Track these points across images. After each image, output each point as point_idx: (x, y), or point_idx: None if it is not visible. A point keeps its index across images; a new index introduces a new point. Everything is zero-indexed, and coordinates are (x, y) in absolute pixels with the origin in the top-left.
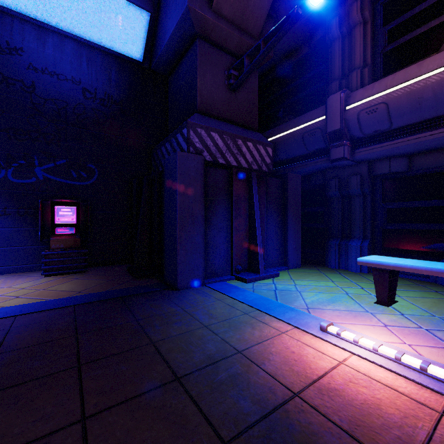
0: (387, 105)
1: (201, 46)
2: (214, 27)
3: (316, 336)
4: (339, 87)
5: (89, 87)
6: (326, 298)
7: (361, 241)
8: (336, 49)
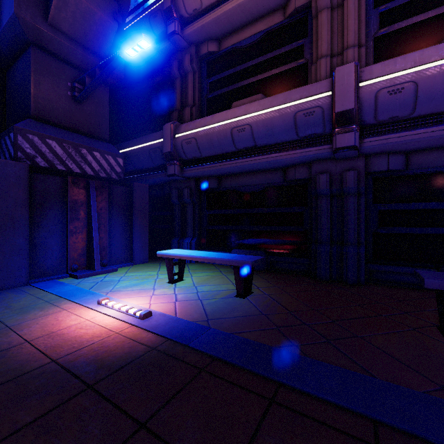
0: (196, 140)
1: (36, 54)
2: (52, 40)
3: (90, 308)
4: (178, 117)
5: None
6: (135, 283)
7: (191, 239)
8: (177, 86)
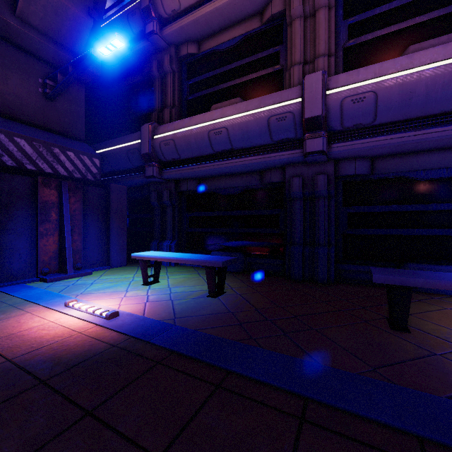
0: (174, 141)
1: (3, 48)
2: (21, 33)
3: (56, 310)
4: (158, 118)
5: None
6: (108, 286)
7: (171, 242)
8: (157, 86)
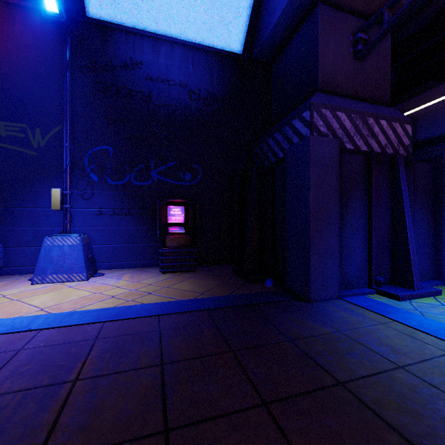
0: None
1: (322, 12)
2: None
3: None
4: None
5: (194, 88)
6: None
7: None
8: None
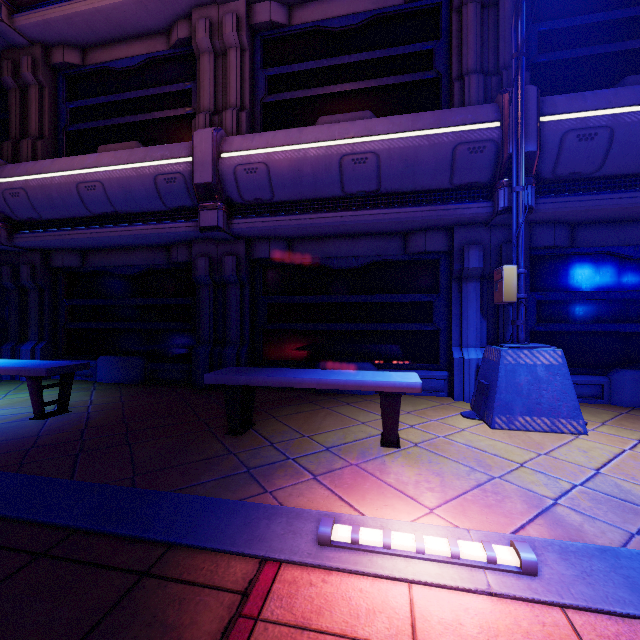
0: (27, 192)
1: None
2: None
3: None
4: (14, 151)
5: None
6: None
7: (36, 344)
8: (13, 101)
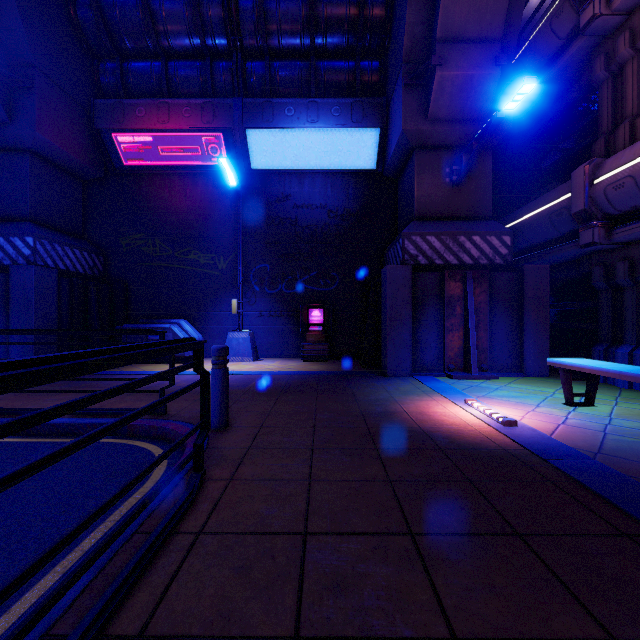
0: (634, 178)
1: (418, 157)
2: (431, 134)
3: (456, 404)
4: (606, 146)
5: (332, 208)
6: (514, 395)
7: (633, 348)
8: (603, 95)
